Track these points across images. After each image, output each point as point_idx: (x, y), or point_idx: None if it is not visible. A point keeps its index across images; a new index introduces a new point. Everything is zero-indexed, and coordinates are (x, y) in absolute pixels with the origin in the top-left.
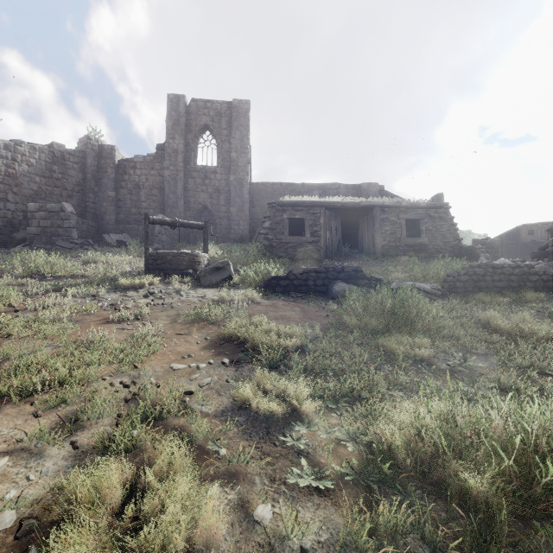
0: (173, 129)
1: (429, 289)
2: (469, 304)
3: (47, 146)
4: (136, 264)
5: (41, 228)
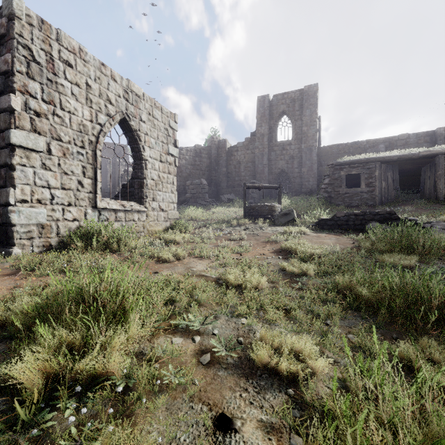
0: (260, 120)
1: None
2: None
3: (193, 147)
4: (239, 213)
5: (192, 194)
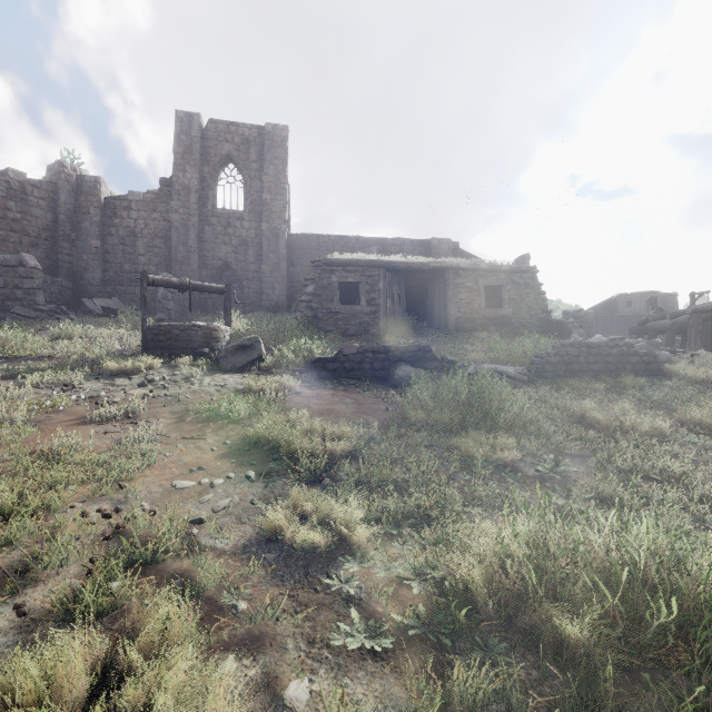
0: (183, 158)
1: (513, 373)
2: (561, 392)
3: None
4: (130, 341)
5: None
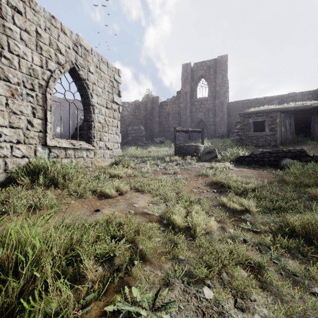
0: (184, 82)
1: None
2: None
3: (133, 102)
4: (169, 151)
5: (132, 137)
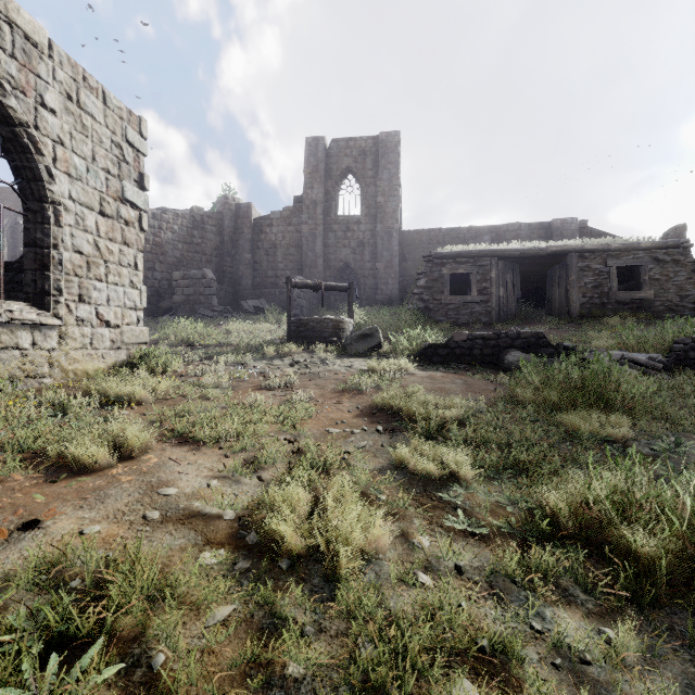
0: (311, 177)
1: (643, 360)
2: None
3: (188, 211)
4: (277, 332)
5: (185, 296)
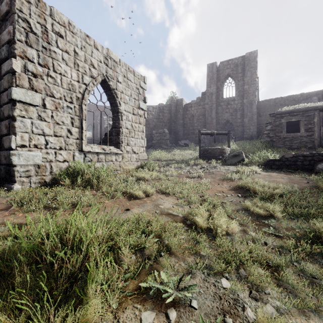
0: (210, 82)
1: None
2: None
3: (157, 105)
4: (194, 154)
5: (157, 140)
